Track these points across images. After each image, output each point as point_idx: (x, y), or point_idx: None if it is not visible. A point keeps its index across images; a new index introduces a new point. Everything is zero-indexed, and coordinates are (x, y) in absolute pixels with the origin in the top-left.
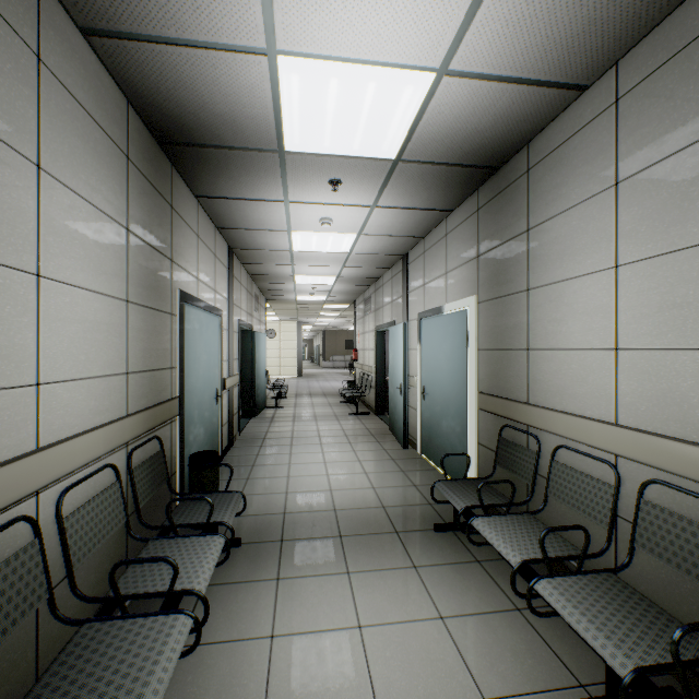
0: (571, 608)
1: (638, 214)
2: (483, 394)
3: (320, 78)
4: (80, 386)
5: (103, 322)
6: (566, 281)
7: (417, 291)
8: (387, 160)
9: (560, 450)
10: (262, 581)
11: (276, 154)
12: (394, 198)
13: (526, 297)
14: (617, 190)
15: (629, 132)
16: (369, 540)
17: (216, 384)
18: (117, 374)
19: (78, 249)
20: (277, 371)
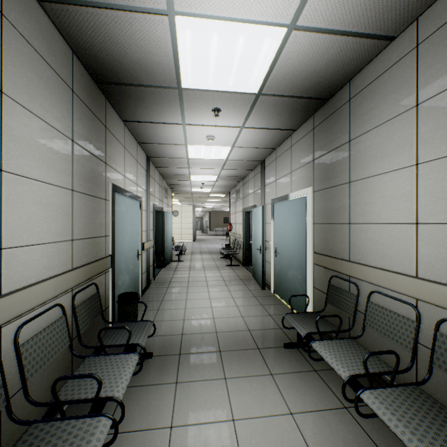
0: (390, 415)
1: (434, 126)
2: (317, 254)
3: (205, 32)
4: (35, 249)
5: (53, 204)
6: (378, 175)
7: (271, 184)
8: (251, 94)
9: (374, 294)
10: (165, 384)
11: (176, 90)
12: (256, 121)
13: (348, 187)
14: (417, 110)
15: (427, 67)
16: (240, 354)
17: (138, 247)
18: (64, 240)
19: (33, 152)
20: (180, 237)
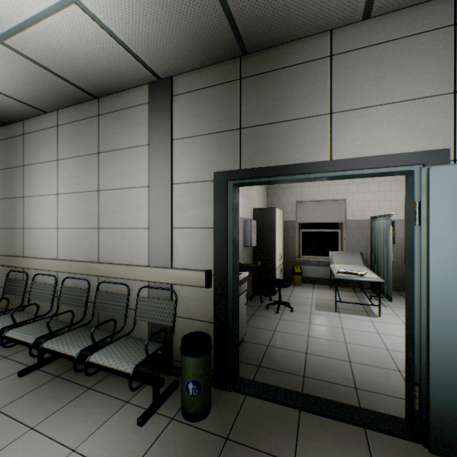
0: (20, 333)
1: (64, 175)
2: None
3: None
4: None
5: None
6: (41, 196)
7: None
8: None
9: (39, 276)
10: None
11: None
12: None
13: (23, 201)
14: (58, 163)
15: (62, 141)
16: None
17: None
18: None
19: None
20: None
